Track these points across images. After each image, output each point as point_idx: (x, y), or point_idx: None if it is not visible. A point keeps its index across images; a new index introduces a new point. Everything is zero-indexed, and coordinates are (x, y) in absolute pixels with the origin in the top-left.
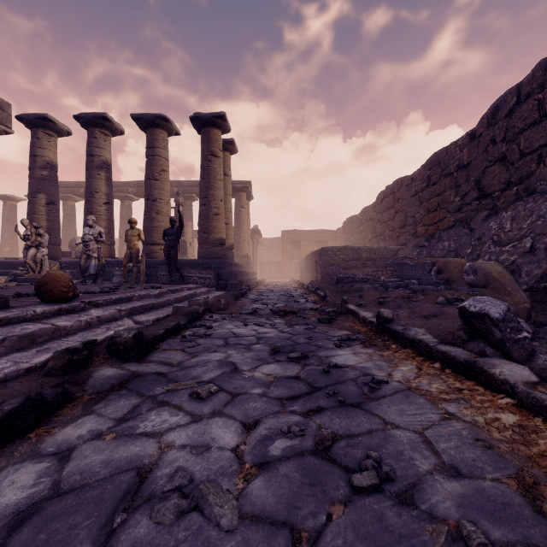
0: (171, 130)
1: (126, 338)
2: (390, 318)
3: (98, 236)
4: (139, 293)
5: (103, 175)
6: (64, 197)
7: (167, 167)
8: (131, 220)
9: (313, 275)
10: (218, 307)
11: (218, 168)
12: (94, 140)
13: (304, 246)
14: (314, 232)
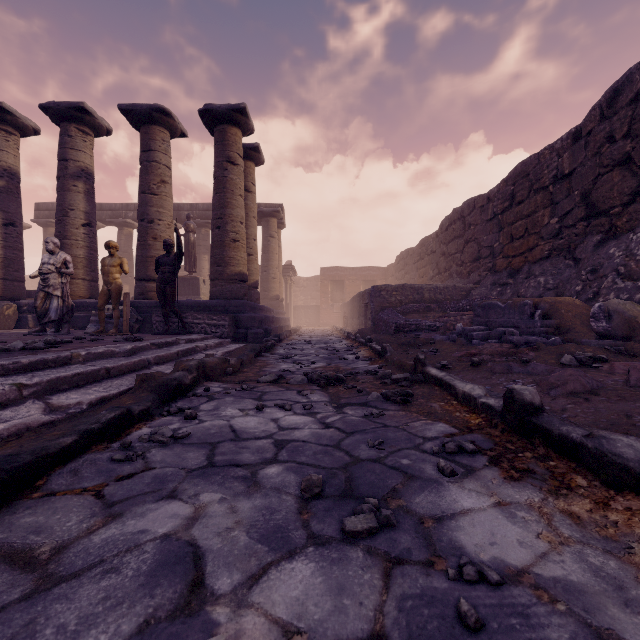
0: (174, 128)
1: None
2: (537, 404)
3: (63, 266)
4: (90, 350)
5: (81, 187)
6: (45, 223)
7: (169, 177)
8: (108, 243)
9: (361, 322)
10: (224, 370)
11: (237, 180)
12: (68, 139)
13: (348, 286)
14: (360, 269)
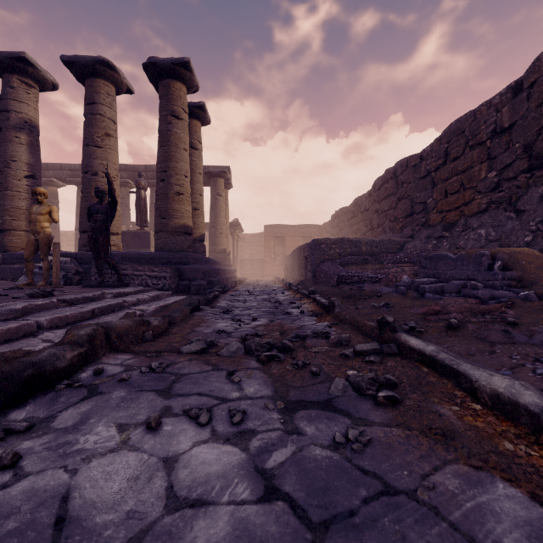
0: (119, 83)
1: None
2: None
3: None
4: None
5: (24, 139)
6: None
7: (115, 131)
8: (35, 189)
9: (301, 273)
10: (140, 335)
11: (181, 134)
12: (10, 90)
13: (289, 242)
14: (299, 226)
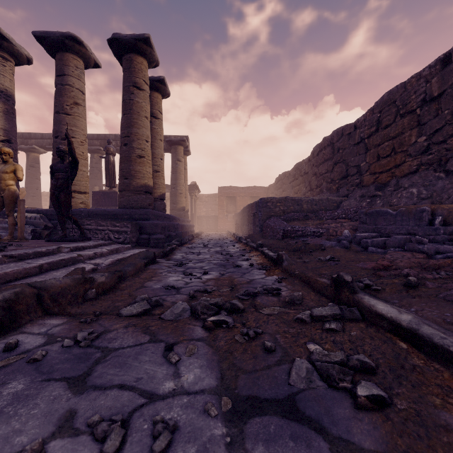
0: (87, 57)
1: None
2: None
3: None
4: None
5: (0, 106)
6: None
7: (83, 100)
8: None
9: (250, 228)
10: (81, 294)
11: (142, 103)
12: None
13: (239, 201)
14: (248, 188)
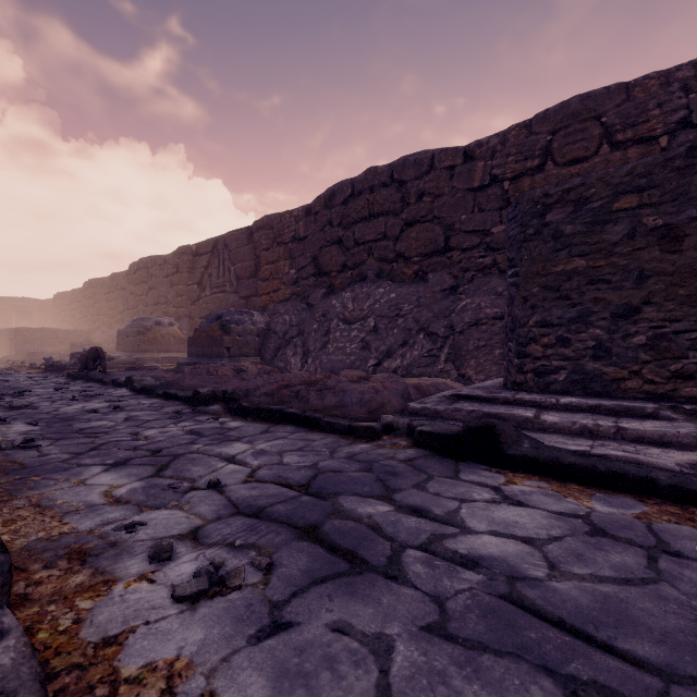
0: None
1: None
2: (34, 364)
3: None
4: None
5: None
6: None
7: None
8: None
9: (8, 351)
10: None
11: None
12: None
13: None
14: (12, 299)
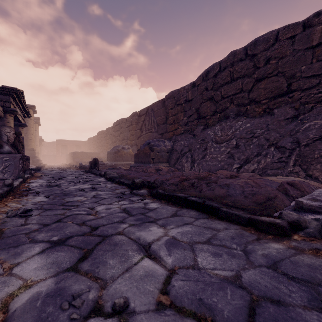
0: None
1: (40, 167)
2: (76, 166)
3: None
4: None
5: None
6: None
7: None
8: None
9: (71, 161)
10: (43, 167)
11: (31, 123)
12: None
13: (69, 148)
14: (74, 141)
